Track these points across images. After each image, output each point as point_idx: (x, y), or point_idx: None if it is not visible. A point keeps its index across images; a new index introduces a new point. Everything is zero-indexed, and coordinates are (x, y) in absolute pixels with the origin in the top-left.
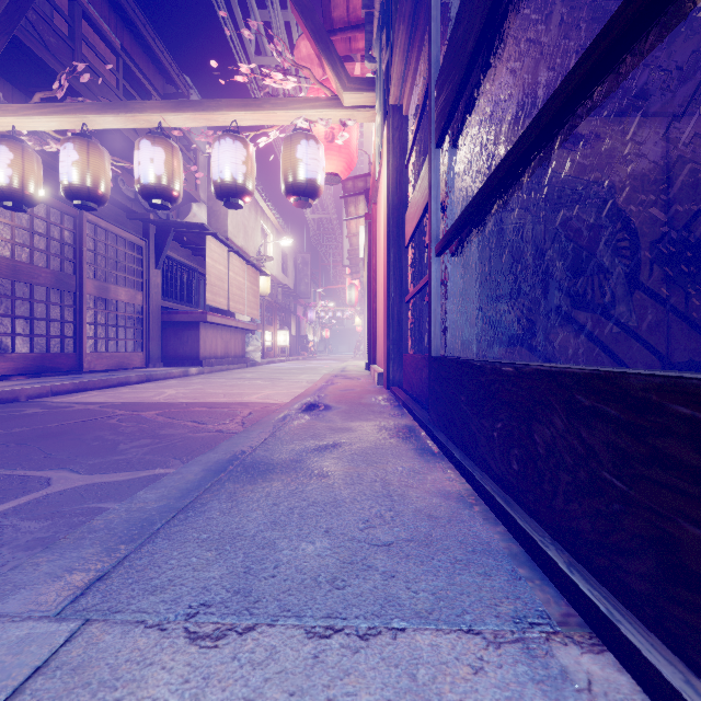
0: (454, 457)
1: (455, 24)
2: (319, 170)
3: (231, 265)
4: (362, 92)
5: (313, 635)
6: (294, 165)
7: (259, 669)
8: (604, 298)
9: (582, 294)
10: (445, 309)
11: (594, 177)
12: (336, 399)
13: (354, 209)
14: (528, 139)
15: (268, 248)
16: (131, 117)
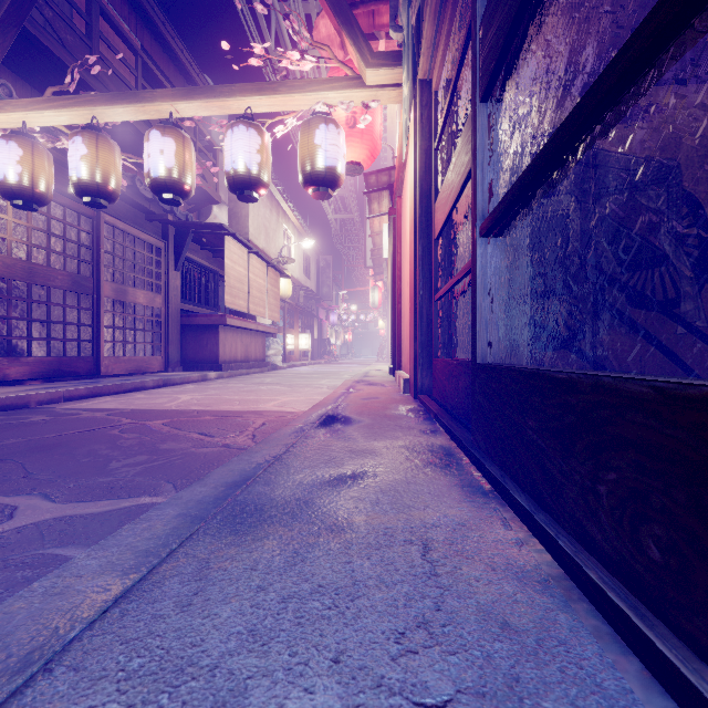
0: (518, 504)
1: None
2: (339, 157)
3: (251, 267)
4: (386, 68)
5: None
6: (312, 152)
7: None
8: (667, 294)
9: (640, 289)
10: (493, 303)
11: (655, 155)
12: (358, 409)
13: (377, 206)
14: None
15: (290, 250)
16: (142, 108)
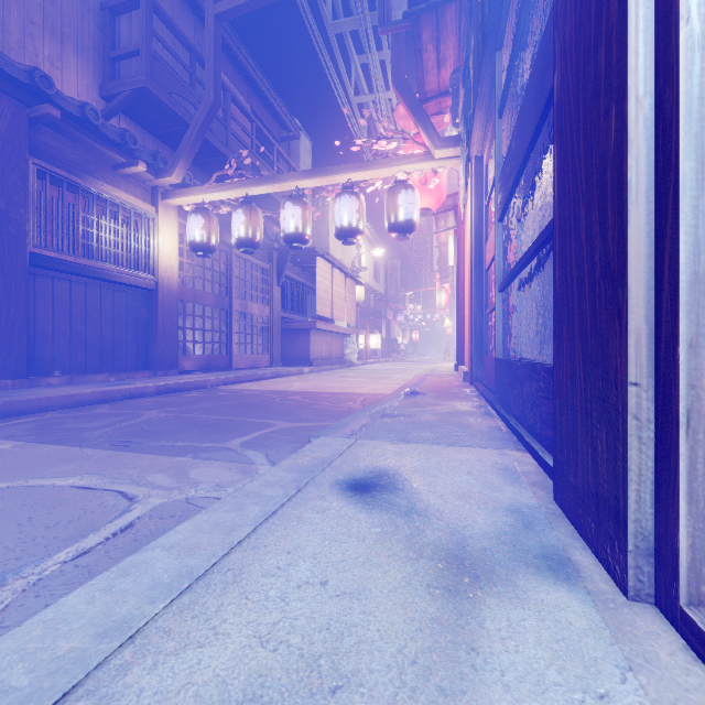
0: (501, 414)
1: (505, 160)
2: (415, 211)
3: (334, 279)
4: (450, 148)
5: (430, 445)
6: (395, 210)
7: (414, 448)
8: None
9: None
10: (505, 327)
11: None
12: (430, 389)
13: (443, 223)
14: (524, 259)
15: (362, 257)
16: (278, 185)
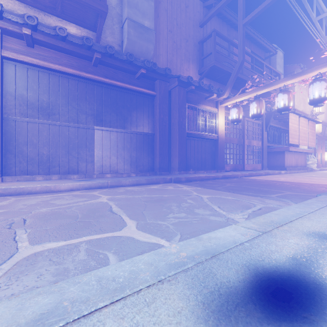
0: None
1: None
2: None
3: (300, 123)
4: None
5: None
6: None
7: None
8: None
9: None
10: None
11: None
12: None
13: None
14: None
15: None
16: (273, 87)
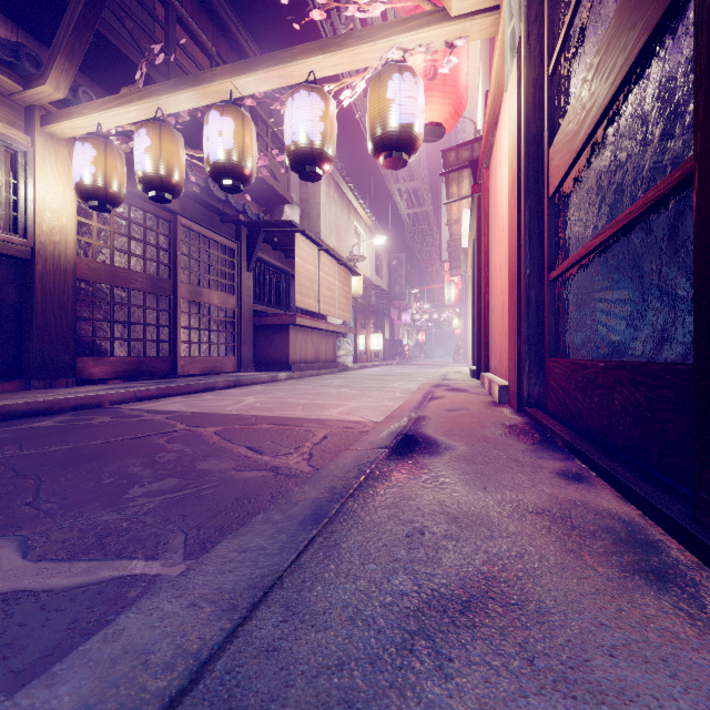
0: None
1: None
2: (416, 112)
3: (321, 265)
4: None
5: None
6: (383, 110)
7: None
8: None
9: None
10: None
11: None
12: (444, 426)
13: (456, 189)
14: None
15: (361, 248)
16: (202, 90)
